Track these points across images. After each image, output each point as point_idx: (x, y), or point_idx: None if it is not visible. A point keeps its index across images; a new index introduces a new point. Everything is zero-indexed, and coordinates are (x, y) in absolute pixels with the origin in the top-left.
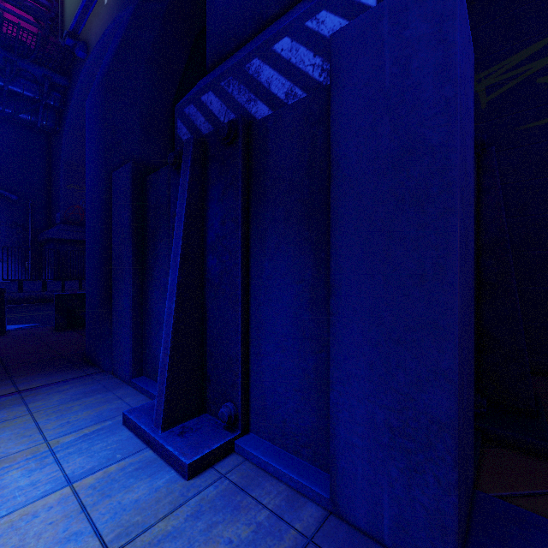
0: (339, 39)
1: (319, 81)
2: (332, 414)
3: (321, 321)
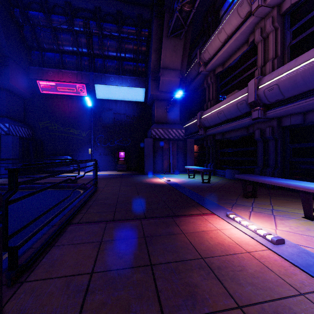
0: (2, 136)
1: (0, 132)
2: (1, 169)
3: (0, 161)
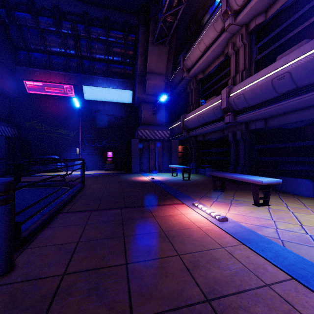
0: None
1: None
2: None
3: None
